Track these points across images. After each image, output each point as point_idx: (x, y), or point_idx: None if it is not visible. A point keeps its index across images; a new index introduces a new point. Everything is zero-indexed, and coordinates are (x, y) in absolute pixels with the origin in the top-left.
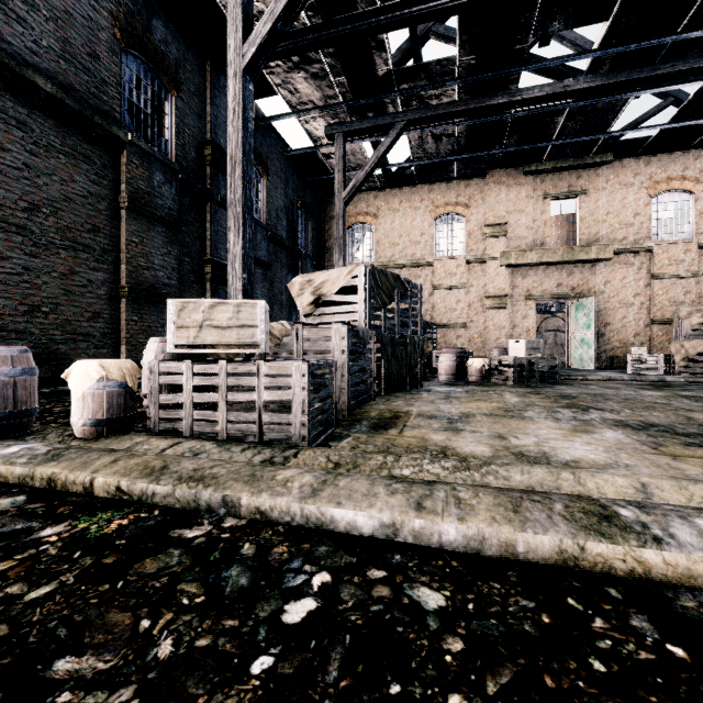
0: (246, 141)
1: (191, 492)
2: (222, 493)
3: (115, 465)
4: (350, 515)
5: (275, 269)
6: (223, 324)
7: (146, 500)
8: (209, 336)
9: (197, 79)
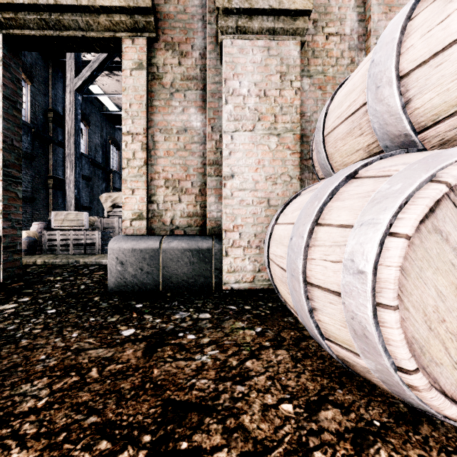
0: (77, 125)
1: (67, 260)
2: (75, 260)
3: (41, 258)
4: (106, 260)
5: (94, 180)
6: (71, 219)
7: (54, 263)
8: (66, 223)
9: (43, 74)
